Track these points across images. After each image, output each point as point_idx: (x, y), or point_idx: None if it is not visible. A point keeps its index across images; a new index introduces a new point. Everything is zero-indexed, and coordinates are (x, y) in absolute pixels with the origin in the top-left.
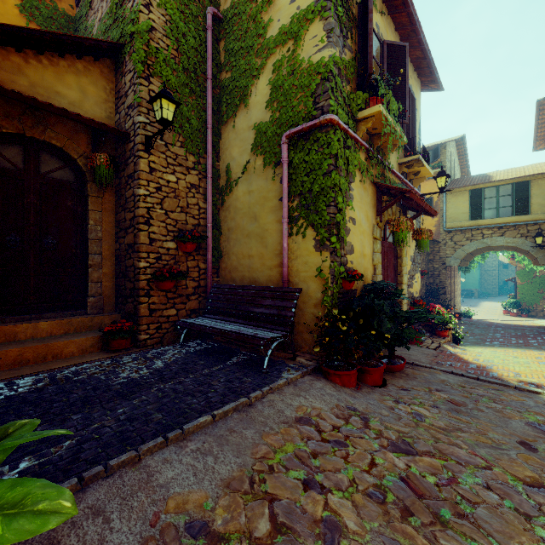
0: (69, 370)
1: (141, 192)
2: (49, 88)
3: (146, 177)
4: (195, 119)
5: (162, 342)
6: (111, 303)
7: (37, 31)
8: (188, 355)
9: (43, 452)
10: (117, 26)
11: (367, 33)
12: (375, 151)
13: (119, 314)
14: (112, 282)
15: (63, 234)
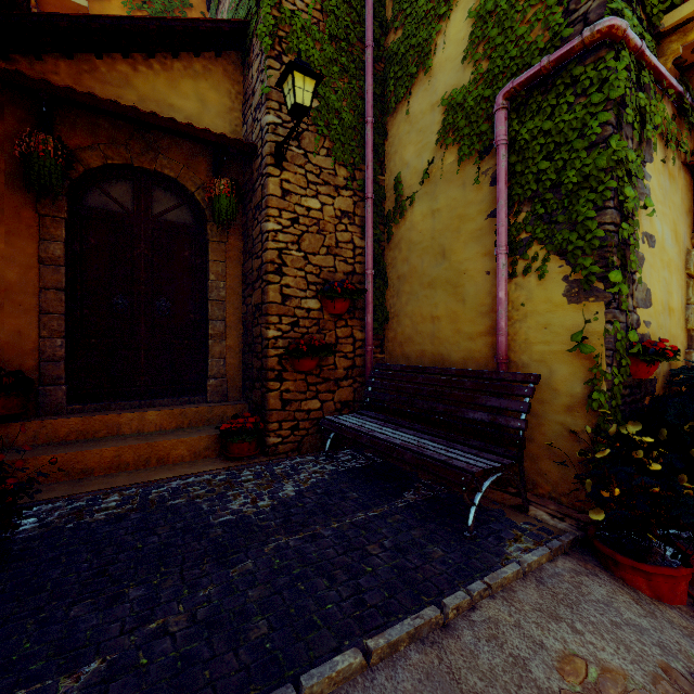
0: (169, 486)
1: (270, 227)
2: (162, 100)
3: (277, 204)
4: (347, 112)
5: (299, 449)
6: (238, 388)
7: (142, 19)
8: (334, 477)
9: (44, 685)
10: (243, 4)
11: None
12: (693, 98)
13: (246, 404)
14: (239, 358)
15: (179, 294)
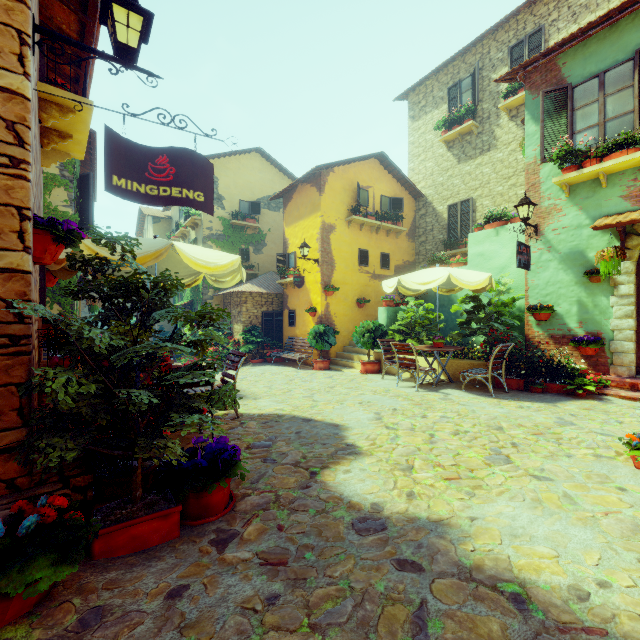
0: None
1: None
2: None
3: None
4: None
5: None
6: None
7: None
8: None
9: None
10: None
11: (88, 203)
12: None
13: None
14: None
15: None
